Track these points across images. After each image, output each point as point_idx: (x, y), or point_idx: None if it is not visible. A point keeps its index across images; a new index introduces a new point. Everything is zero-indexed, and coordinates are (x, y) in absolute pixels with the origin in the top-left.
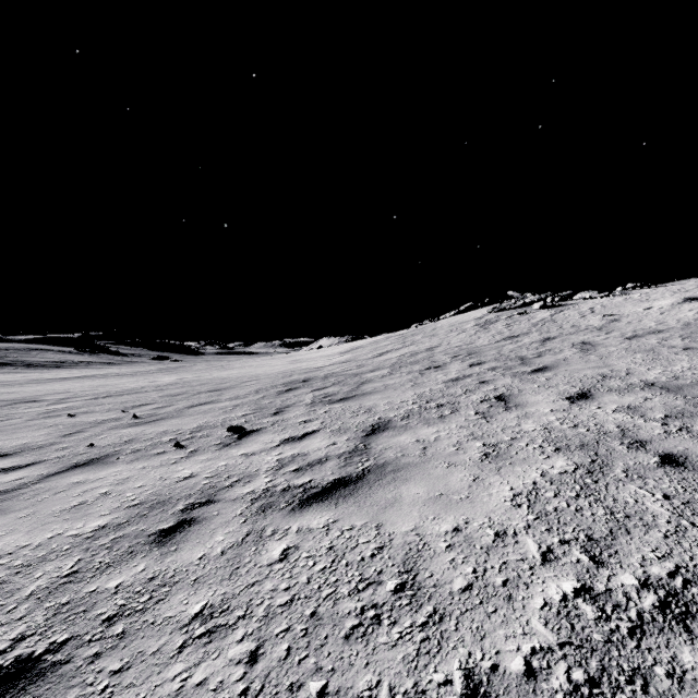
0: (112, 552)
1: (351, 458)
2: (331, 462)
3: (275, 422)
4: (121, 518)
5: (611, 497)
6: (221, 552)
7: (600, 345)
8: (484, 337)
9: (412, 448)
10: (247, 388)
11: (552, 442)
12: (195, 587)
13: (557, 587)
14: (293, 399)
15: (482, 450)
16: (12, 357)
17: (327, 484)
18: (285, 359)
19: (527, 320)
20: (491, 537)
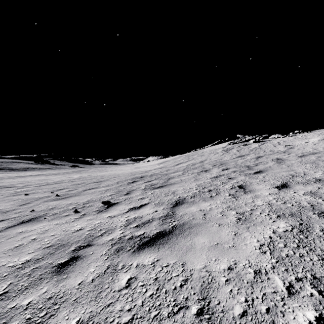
0: (30, 278)
1: (165, 220)
2: (154, 222)
3: (126, 199)
4: (39, 255)
5: (318, 248)
6: (92, 280)
7: (286, 160)
8: (227, 156)
9: (198, 214)
10: (113, 181)
11: (274, 212)
12: (74, 306)
13: (303, 315)
14: (135, 187)
15: (236, 216)
16: (4, 165)
17: (153, 235)
18: (132, 166)
19: (247, 148)
20: (252, 274)
